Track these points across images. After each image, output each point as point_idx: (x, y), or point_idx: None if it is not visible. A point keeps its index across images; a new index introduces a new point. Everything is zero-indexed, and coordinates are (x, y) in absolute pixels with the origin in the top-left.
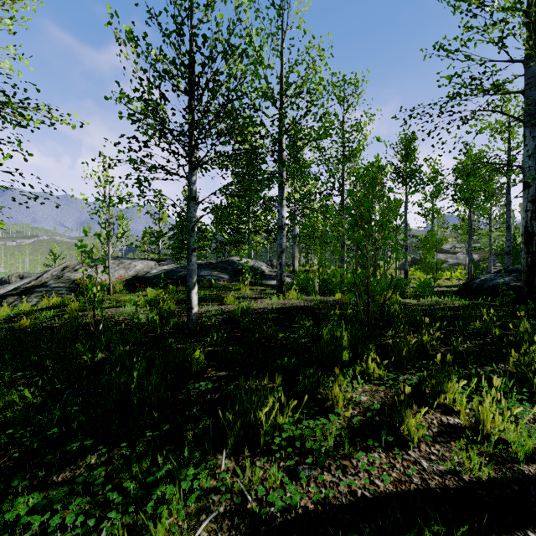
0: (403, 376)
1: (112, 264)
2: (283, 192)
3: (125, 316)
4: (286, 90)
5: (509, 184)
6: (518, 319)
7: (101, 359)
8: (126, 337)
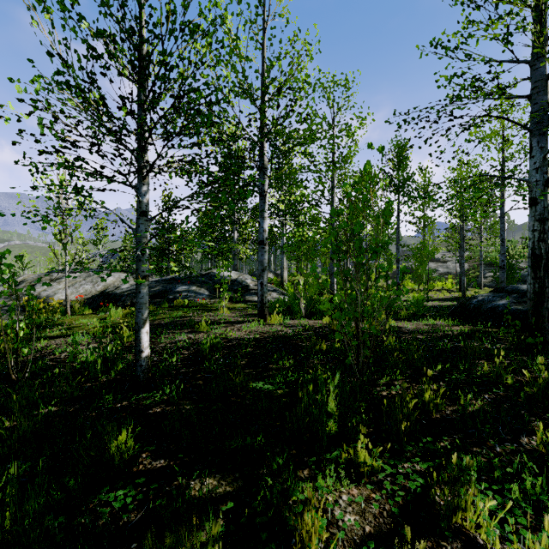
0: (403, 464)
1: (78, 277)
2: (264, 202)
3: (68, 353)
4: (267, 87)
5: (503, 196)
6: (530, 359)
7: (6, 431)
8: (50, 394)
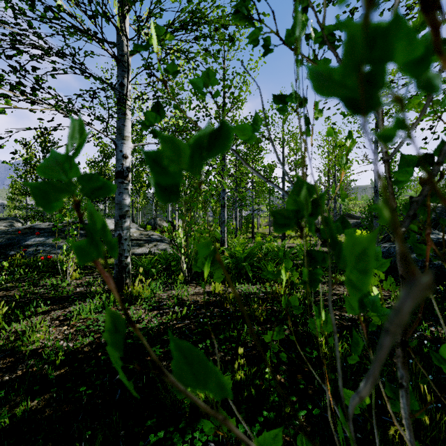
0: None
1: None
2: (124, 113)
3: None
4: None
5: (377, 151)
6: None
7: None
8: None
